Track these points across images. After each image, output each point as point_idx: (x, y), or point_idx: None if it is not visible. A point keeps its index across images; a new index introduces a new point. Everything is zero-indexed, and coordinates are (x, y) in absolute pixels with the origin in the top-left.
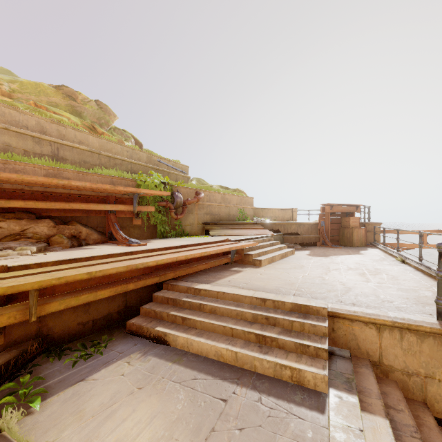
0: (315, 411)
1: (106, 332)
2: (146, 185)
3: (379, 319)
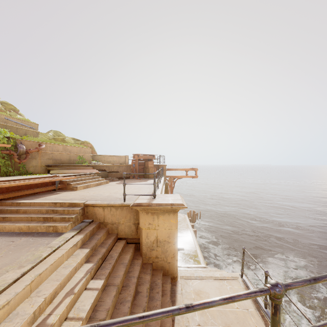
0: (55, 237)
1: None
2: None
3: (103, 204)
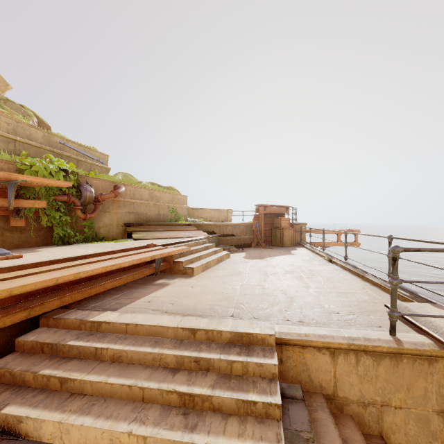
0: None
1: None
2: (34, 171)
3: (334, 342)
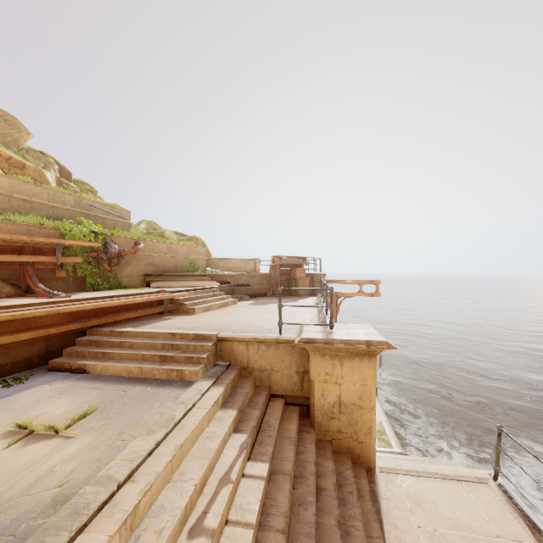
0: (183, 388)
1: (26, 372)
2: (73, 234)
3: (246, 338)
